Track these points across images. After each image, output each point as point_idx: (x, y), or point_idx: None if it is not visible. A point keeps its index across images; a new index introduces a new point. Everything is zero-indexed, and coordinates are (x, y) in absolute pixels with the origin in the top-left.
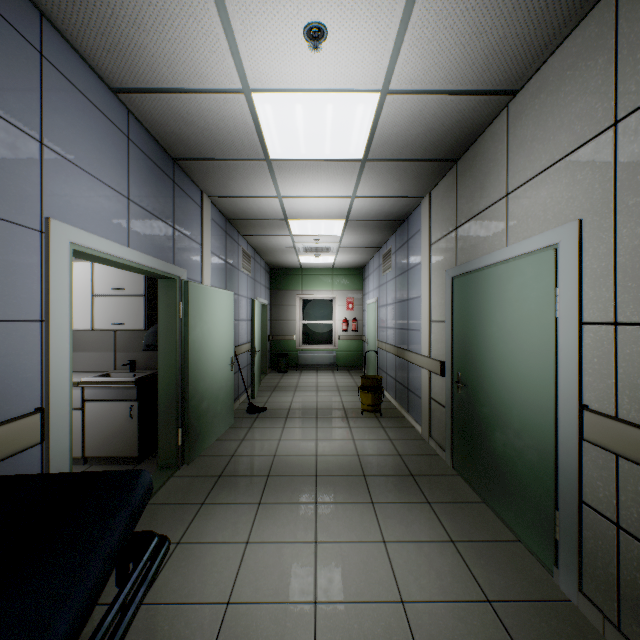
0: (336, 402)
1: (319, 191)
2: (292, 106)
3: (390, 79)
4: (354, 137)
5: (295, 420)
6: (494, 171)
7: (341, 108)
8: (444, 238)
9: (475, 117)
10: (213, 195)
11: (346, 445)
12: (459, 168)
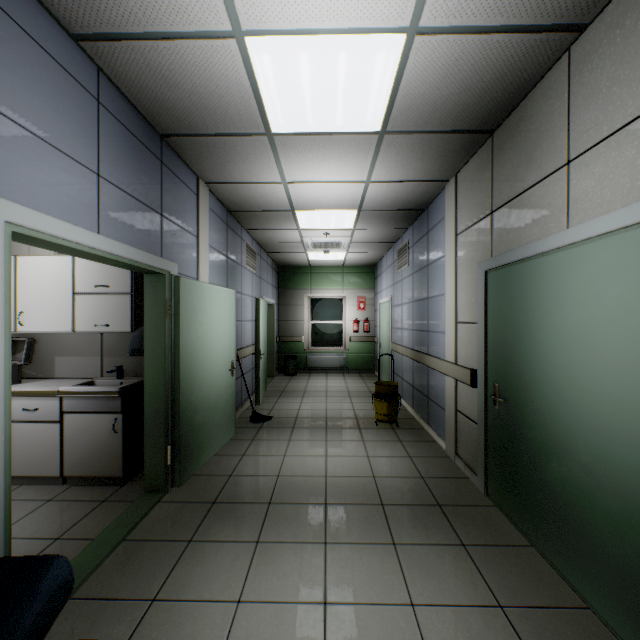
0: (347, 410)
1: (329, 175)
2: (296, 56)
3: (421, 10)
4: (371, 101)
5: (302, 431)
6: (548, 136)
7: (356, 58)
8: (475, 225)
9: (524, 67)
10: (210, 181)
11: (360, 463)
12: (496, 140)
